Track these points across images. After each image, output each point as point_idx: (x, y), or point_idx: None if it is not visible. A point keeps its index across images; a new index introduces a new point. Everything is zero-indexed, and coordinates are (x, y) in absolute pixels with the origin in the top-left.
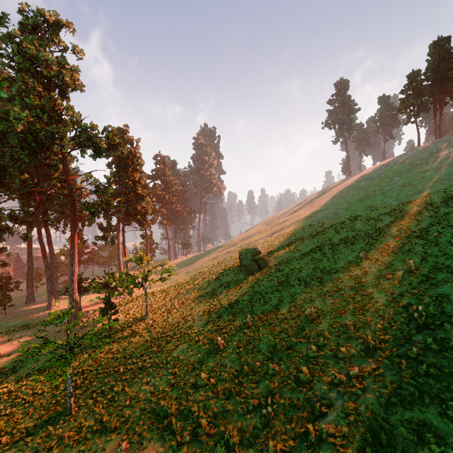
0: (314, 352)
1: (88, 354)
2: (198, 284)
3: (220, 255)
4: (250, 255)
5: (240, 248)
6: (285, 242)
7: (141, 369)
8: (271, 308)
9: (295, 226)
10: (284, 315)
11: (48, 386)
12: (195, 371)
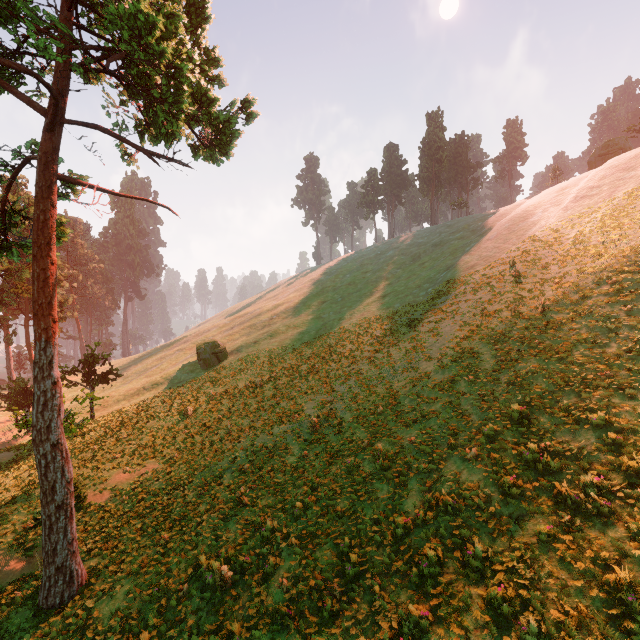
0: (259, 401)
1: (31, 456)
2: (149, 384)
3: (169, 354)
4: (209, 348)
5: (195, 345)
6: (245, 336)
7: (118, 441)
8: (230, 388)
9: (256, 320)
10: (241, 389)
11: (4, 479)
12: (170, 430)
